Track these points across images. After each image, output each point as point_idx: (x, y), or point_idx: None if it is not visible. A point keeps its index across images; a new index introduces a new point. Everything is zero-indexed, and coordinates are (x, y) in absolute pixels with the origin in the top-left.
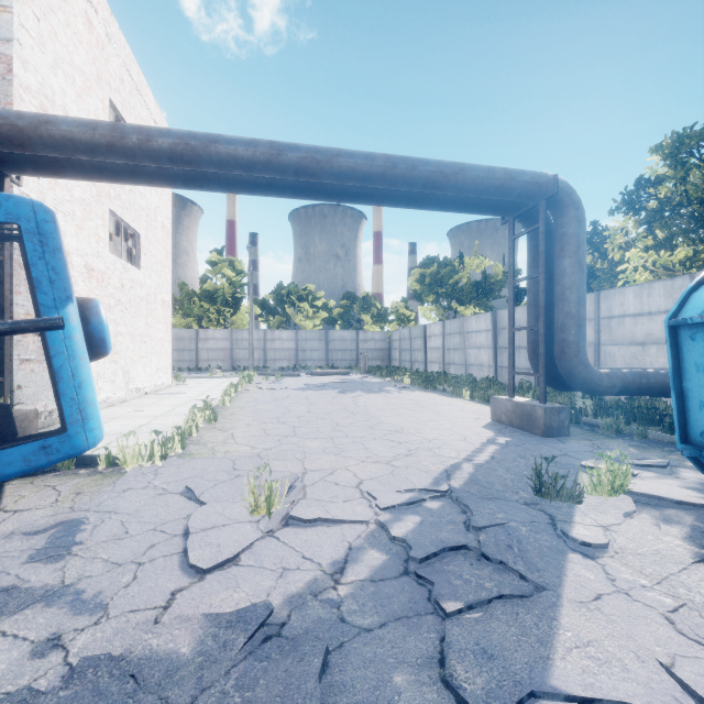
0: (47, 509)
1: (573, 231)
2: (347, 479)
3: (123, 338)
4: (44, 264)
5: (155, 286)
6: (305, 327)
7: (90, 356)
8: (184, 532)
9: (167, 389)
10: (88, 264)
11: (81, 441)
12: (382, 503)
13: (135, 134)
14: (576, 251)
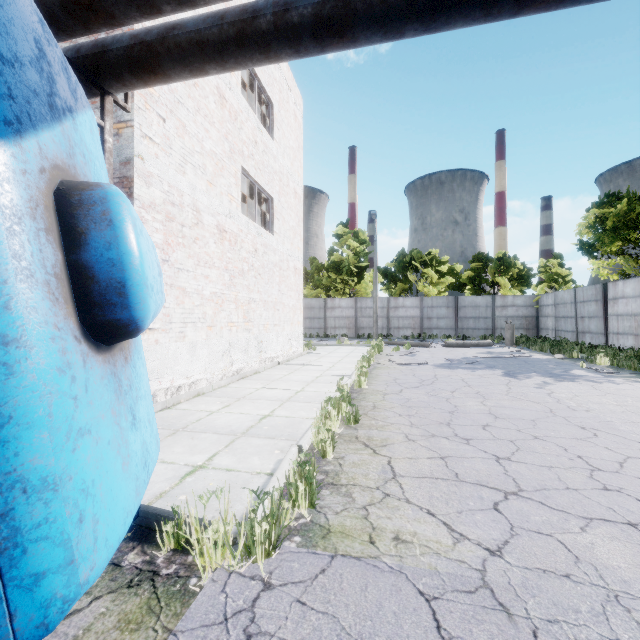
0: None
1: None
2: None
3: (256, 305)
4: None
5: (287, 253)
6: (428, 294)
7: (92, 331)
8: None
9: (298, 358)
10: (220, 224)
11: None
12: None
13: None
14: None
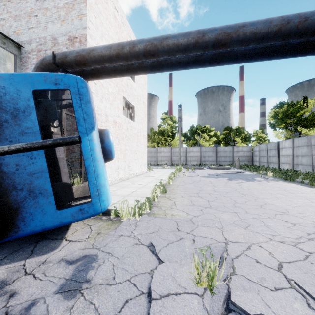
0: (82, 243)
1: None
2: (264, 257)
3: (128, 151)
4: (81, 110)
5: (140, 129)
6: (204, 145)
7: (105, 160)
8: (148, 291)
9: (145, 174)
10: (114, 120)
11: (98, 207)
12: None
13: (128, 45)
14: None
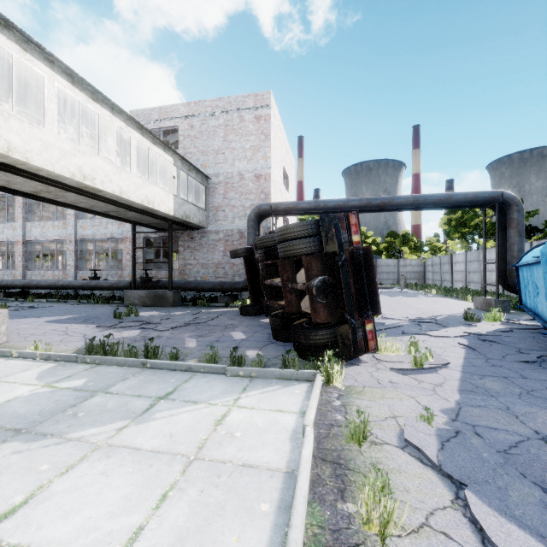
0: None
1: (515, 217)
2: (398, 315)
3: None
4: None
5: None
6: None
7: None
8: None
9: None
10: None
11: None
12: (410, 318)
13: (322, 204)
14: (517, 226)
